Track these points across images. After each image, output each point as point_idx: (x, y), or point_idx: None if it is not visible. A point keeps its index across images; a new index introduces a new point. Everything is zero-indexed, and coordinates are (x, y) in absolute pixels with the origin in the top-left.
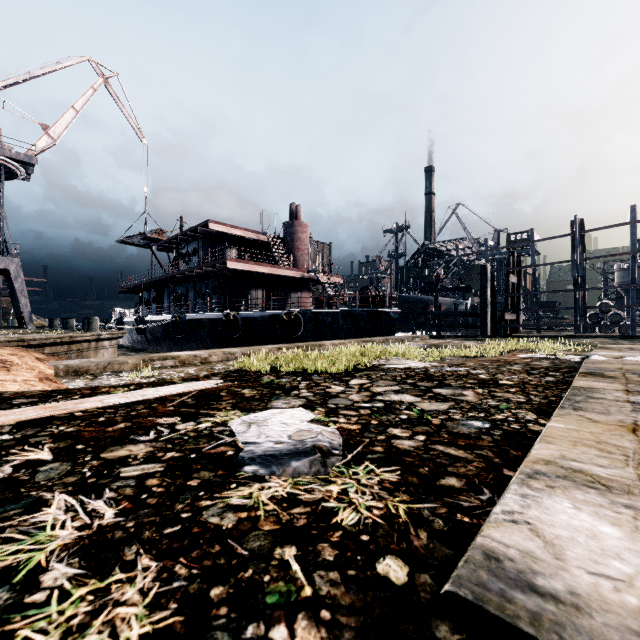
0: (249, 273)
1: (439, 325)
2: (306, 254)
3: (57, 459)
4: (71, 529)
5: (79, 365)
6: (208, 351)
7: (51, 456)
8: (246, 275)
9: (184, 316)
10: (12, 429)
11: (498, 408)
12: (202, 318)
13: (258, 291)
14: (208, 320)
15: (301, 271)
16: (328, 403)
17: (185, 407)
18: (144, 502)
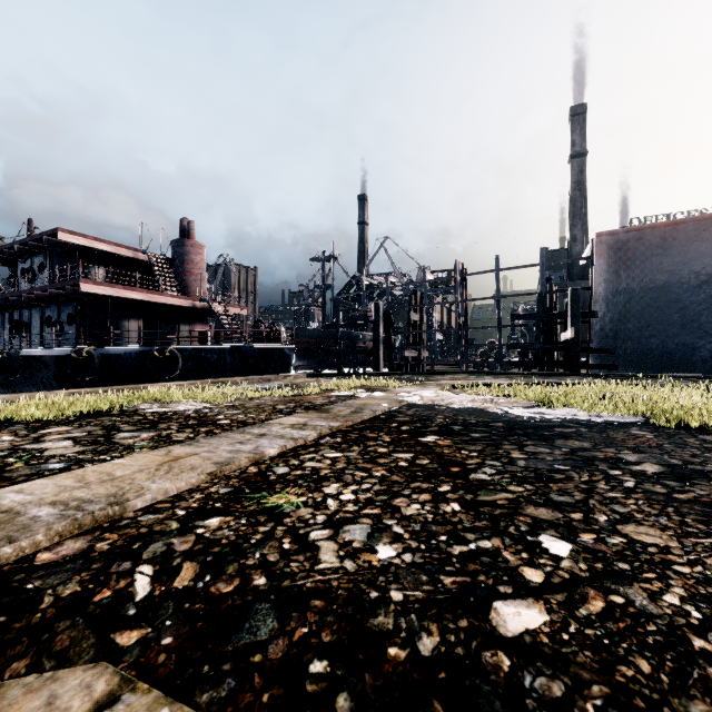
0: (118, 299)
1: (339, 362)
2: (201, 280)
3: None
4: None
5: None
6: None
7: None
8: (114, 301)
9: (16, 352)
10: None
11: (129, 448)
12: (43, 355)
13: (132, 322)
14: (52, 357)
15: (191, 299)
16: None
17: None
18: None
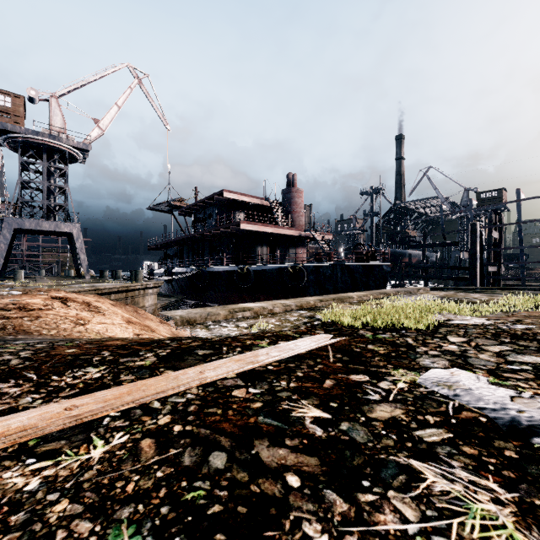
0: (256, 233)
1: (427, 277)
2: (301, 216)
3: (338, 418)
4: (490, 503)
5: (189, 316)
6: (268, 303)
7: (327, 414)
8: (254, 234)
9: (205, 269)
10: (245, 382)
11: None
12: (220, 270)
13: (263, 248)
14: (225, 272)
15: (299, 230)
16: (473, 364)
17: (349, 364)
18: (504, 475)
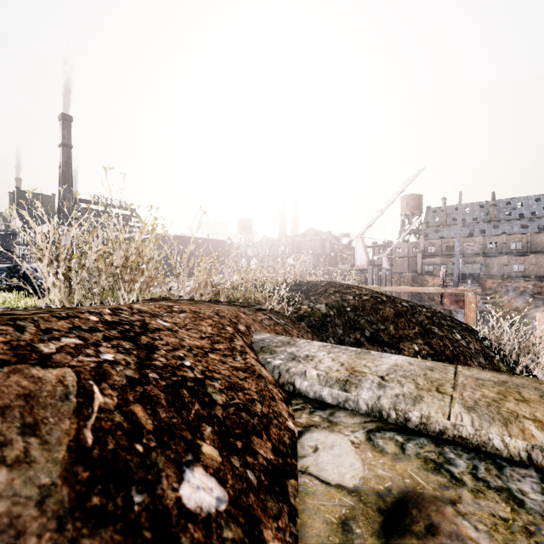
0: None
1: None
2: None
3: None
4: None
5: None
6: None
7: None
8: None
9: None
10: None
11: None
12: None
13: None
14: None
15: None
16: None
17: None
18: None
